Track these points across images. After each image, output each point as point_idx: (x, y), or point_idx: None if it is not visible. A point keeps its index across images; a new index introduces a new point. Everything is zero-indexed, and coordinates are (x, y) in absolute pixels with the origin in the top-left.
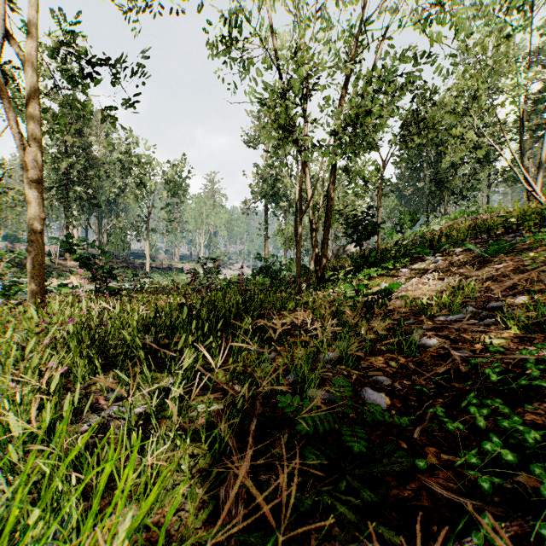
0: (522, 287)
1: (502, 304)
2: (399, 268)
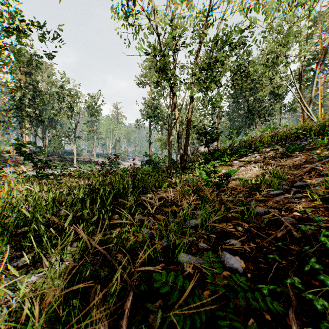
0: (315, 172)
1: (304, 184)
2: (232, 160)
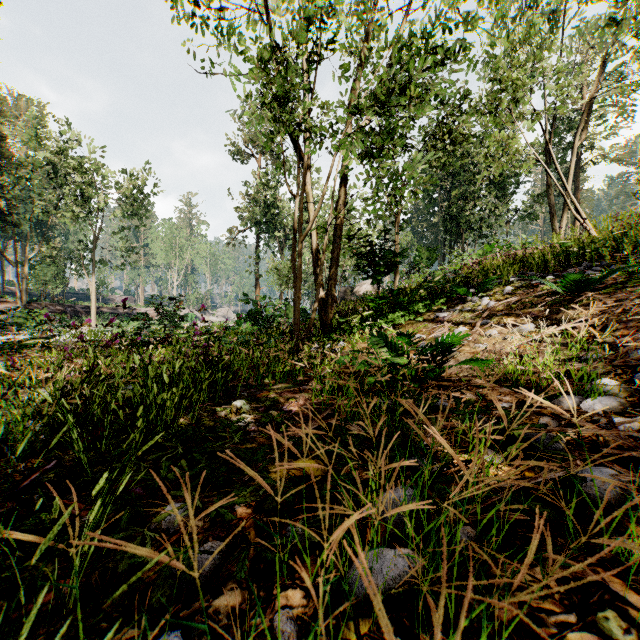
0: None
1: None
2: (433, 312)
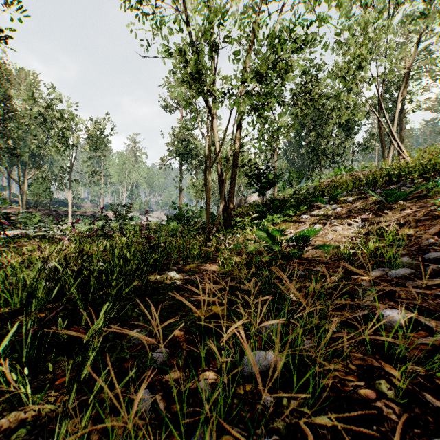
0: None
1: None
2: (299, 215)
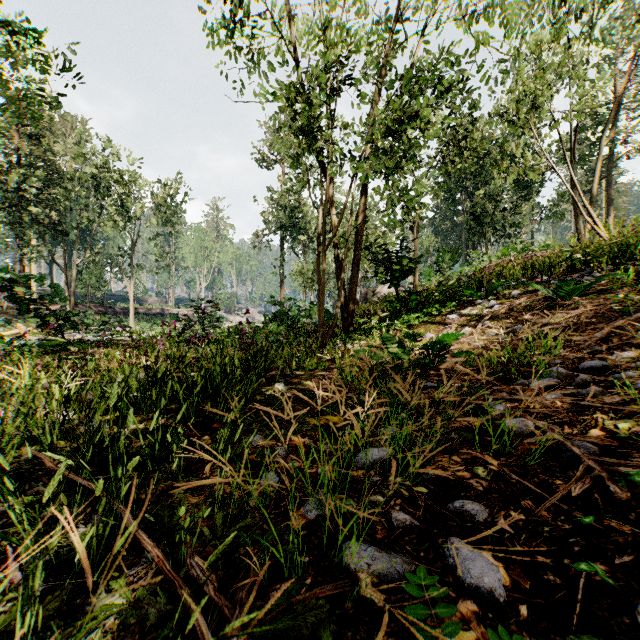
0: (619, 340)
1: (601, 364)
2: (445, 314)
